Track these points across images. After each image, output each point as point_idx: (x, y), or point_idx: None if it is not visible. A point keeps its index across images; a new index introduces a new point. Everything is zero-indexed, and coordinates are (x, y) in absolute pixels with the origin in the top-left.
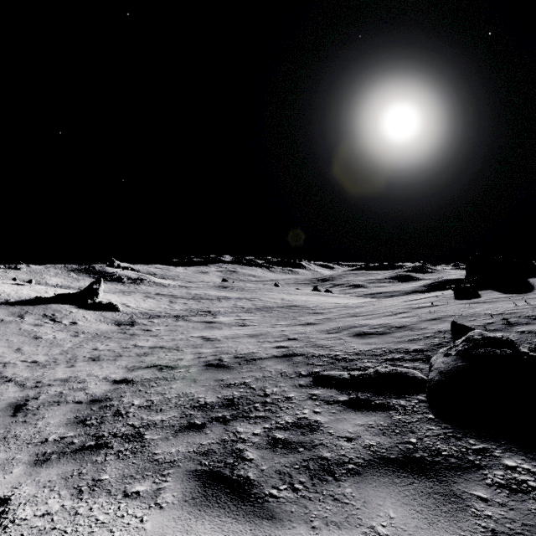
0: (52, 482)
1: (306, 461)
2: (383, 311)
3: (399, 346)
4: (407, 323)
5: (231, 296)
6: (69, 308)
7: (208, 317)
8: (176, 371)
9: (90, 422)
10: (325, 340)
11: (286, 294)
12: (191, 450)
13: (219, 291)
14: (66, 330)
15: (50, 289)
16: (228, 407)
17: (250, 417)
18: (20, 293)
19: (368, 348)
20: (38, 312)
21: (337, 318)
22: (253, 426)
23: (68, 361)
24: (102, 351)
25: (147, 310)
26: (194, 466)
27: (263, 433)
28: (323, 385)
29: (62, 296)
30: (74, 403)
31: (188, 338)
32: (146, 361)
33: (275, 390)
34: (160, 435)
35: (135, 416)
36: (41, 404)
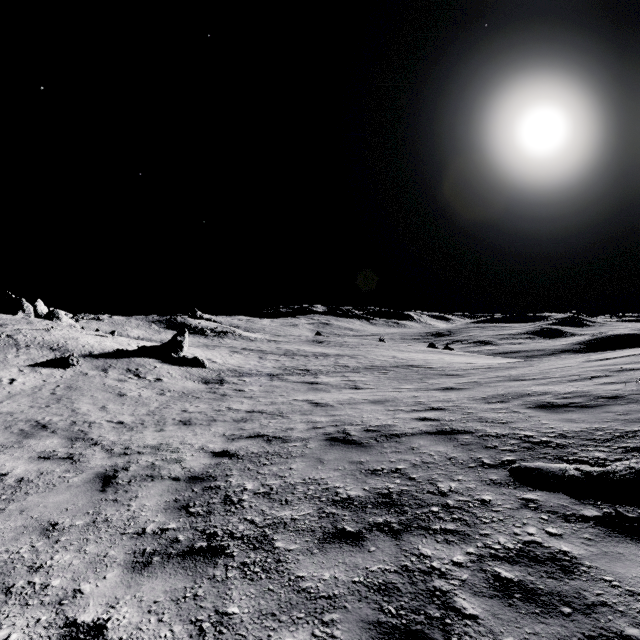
0: (159, 605)
1: (592, 639)
2: (560, 373)
3: (635, 427)
4: (622, 392)
5: (329, 352)
6: (152, 362)
7: (308, 377)
8: (289, 445)
9: (194, 510)
10: (491, 412)
11: (396, 351)
12: (356, 580)
13: (314, 346)
14: (151, 387)
15: (133, 341)
16: (387, 508)
17: (434, 530)
18: (103, 345)
19: (578, 428)
20: (121, 366)
21: (490, 382)
22: (446, 548)
23: (156, 424)
24: (192, 413)
25: (236, 367)
26: (372, 612)
27: (471, 563)
28: (536, 485)
29: (145, 348)
30: (170, 479)
31: (291, 402)
32: (246, 428)
33: (453, 486)
34: (297, 543)
35: (252, 508)
36: (132, 477)
